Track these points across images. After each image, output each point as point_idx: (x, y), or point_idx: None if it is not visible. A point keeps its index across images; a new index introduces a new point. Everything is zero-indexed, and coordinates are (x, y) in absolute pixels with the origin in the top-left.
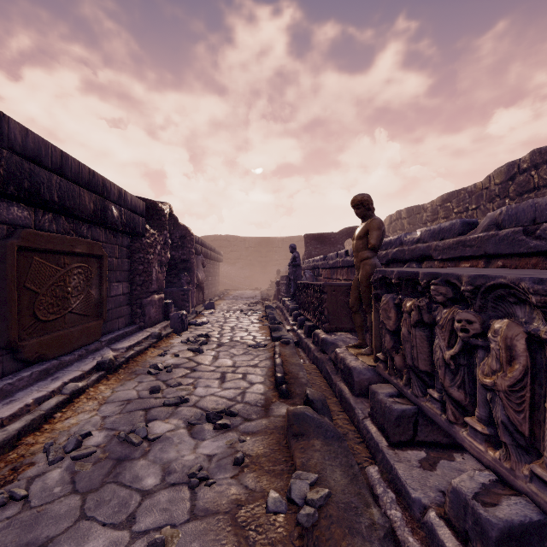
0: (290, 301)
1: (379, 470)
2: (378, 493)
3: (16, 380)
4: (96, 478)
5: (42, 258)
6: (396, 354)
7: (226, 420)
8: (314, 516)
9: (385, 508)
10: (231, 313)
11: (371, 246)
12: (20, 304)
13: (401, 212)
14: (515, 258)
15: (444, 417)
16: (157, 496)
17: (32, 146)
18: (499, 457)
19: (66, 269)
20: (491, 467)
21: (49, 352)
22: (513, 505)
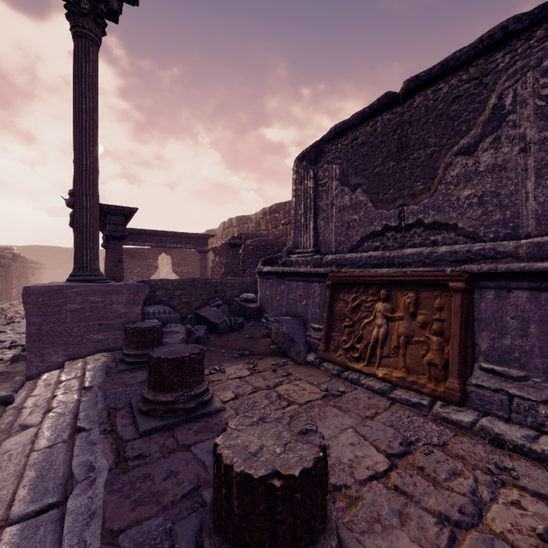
0: None
1: None
2: None
3: None
4: None
5: None
6: None
7: None
8: None
9: None
10: None
11: None
12: None
13: None
14: None
15: None
16: None
17: None
18: None
19: None
20: None
21: None
22: None
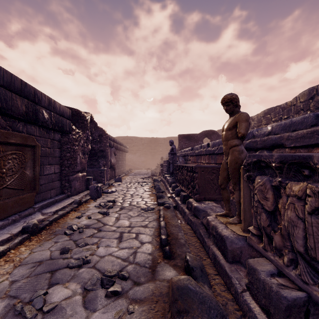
0: (169, 177)
1: None
2: None
3: None
4: None
5: None
6: (274, 233)
7: (117, 286)
8: None
9: None
10: (131, 184)
11: (241, 135)
12: None
13: None
14: None
15: None
16: None
17: None
18: None
19: (0, 155)
20: None
21: None
22: None
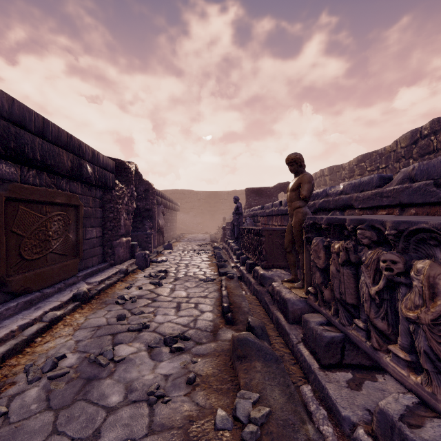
0: (234, 243)
1: (311, 389)
2: (311, 410)
3: (4, 310)
4: (68, 395)
5: (27, 207)
6: (325, 288)
7: (180, 344)
8: (256, 434)
9: (318, 424)
10: (185, 252)
11: (303, 197)
12: (7, 246)
13: (324, 170)
14: (427, 207)
15: (368, 344)
16: (120, 412)
17: (18, 113)
18: (421, 382)
19: (47, 216)
20: (414, 391)
21: (33, 286)
22: (436, 427)
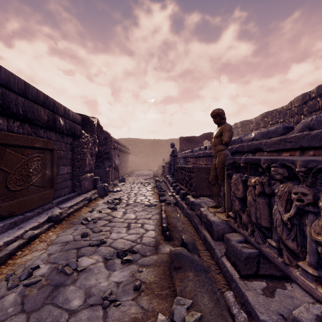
0: (170, 177)
1: (233, 295)
2: (234, 313)
3: None
4: (38, 300)
5: (12, 150)
6: (243, 213)
7: (129, 257)
8: None
9: None
10: (135, 184)
11: (224, 142)
12: None
13: (237, 124)
14: None
15: (280, 260)
16: (80, 314)
17: (4, 77)
18: None
19: (28, 157)
20: (321, 301)
21: (17, 210)
22: None
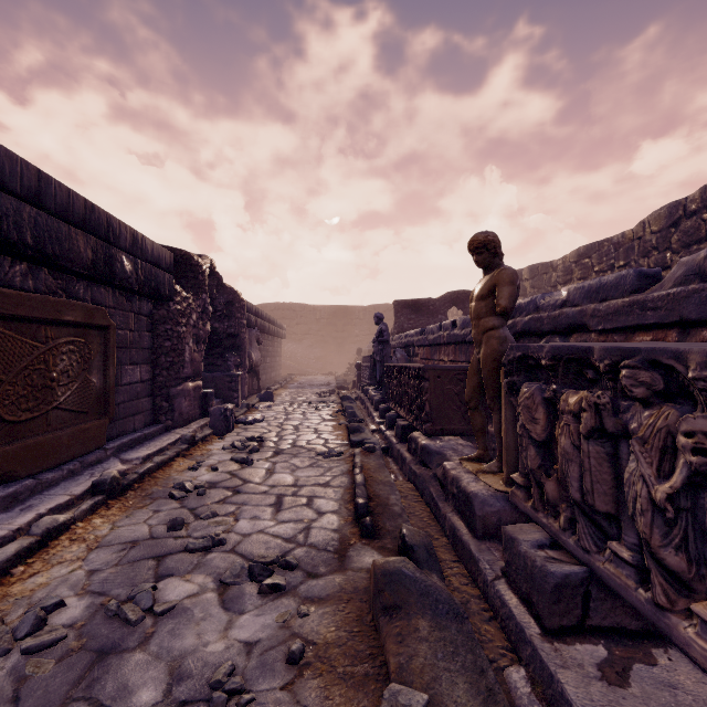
0: (375, 390)
1: (527, 676)
2: None
3: None
4: (56, 689)
5: (9, 329)
6: (547, 478)
7: (278, 578)
8: None
9: None
10: (295, 406)
11: (500, 309)
12: None
13: (522, 272)
14: None
15: (643, 594)
16: None
17: None
18: None
19: (49, 345)
20: None
21: (21, 468)
22: None
